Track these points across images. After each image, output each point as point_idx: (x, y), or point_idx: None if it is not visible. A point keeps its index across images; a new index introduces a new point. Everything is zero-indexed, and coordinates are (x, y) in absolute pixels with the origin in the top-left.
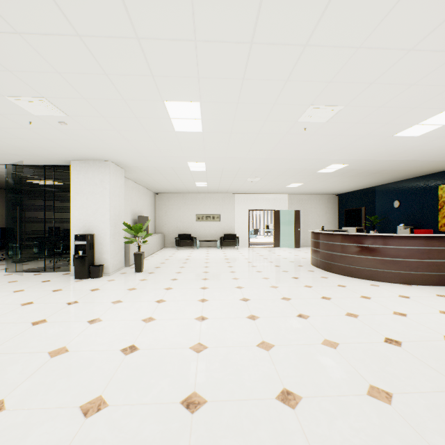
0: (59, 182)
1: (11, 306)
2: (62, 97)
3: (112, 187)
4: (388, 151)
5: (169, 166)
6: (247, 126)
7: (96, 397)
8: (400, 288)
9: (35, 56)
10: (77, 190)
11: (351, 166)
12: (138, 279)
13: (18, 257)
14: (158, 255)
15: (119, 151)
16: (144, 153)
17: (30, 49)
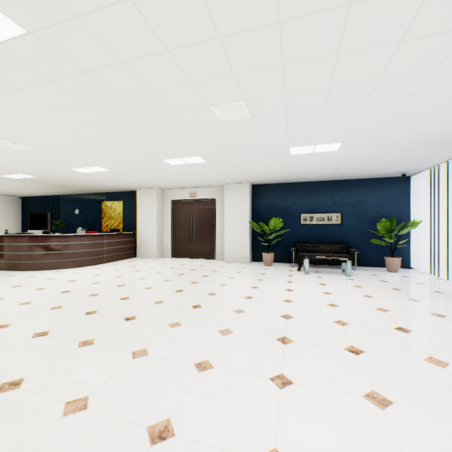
0: None
1: None
2: None
3: None
4: (68, 176)
5: None
6: None
7: None
8: (76, 269)
9: None
10: None
11: (39, 178)
12: None
13: None
14: None
15: None
16: None
17: None
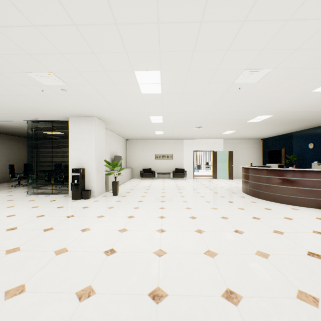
0: (61, 132)
1: (30, 218)
2: (64, 71)
3: (97, 135)
4: (306, 104)
5: (136, 119)
6: (194, 88)
7: (87, 286)
8: (316, 211)
9: (46, 42)
10: (73, 138)
11: (274, 117)
12: (114, 201)
13: (35, 184)
14: (128, 183)
15: (101, 110)
16: (119, 110)
17: (42, 37)
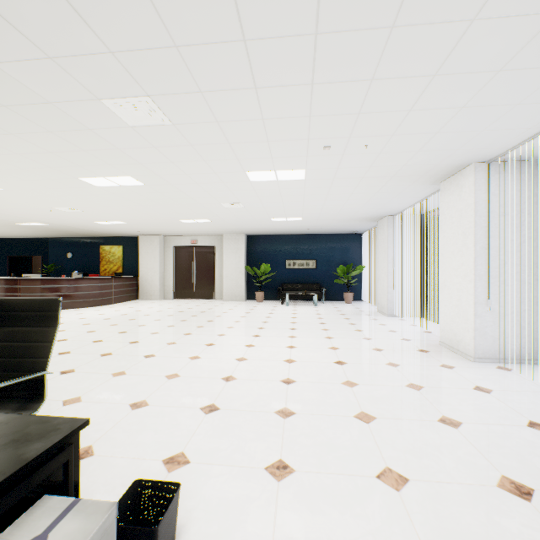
0: None
1: None
2: None
3: None
4: (84, 225)
5: None
6: (12, 200)
7: None
8: (92, 308)
9: None
10: None
11: (50, 226)
12: None
13: None
14: None
15: None
16: None
17: None
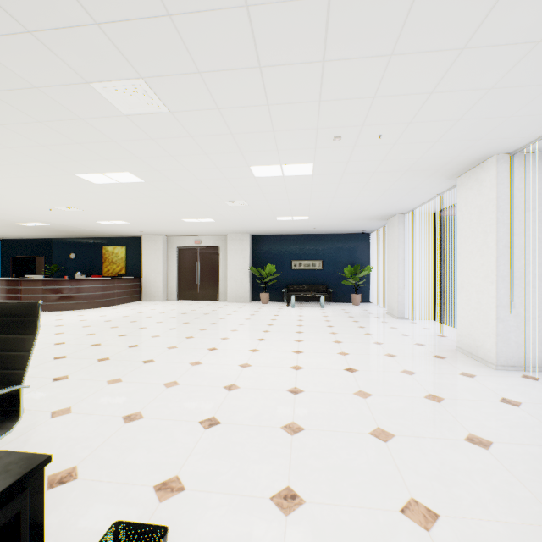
0: None
1: None
2: None
3: None
4: (85, 225)
5: None
6: (10, 199)
7: None
8: (94, 310)
9: None
10: None
11: (52, 226)
12: None
13: None
14: None
15: None
16: None
17: None
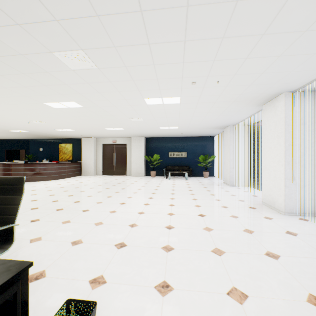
0: None
1: None
2: None
3: None
4: (49, 132)
5: None
6: (5, 116)
7: None
8: (54, 181)
9: None
10: None
11: (29, 132)
12: None
13: None
14: None
15: None
16: None
17: None
